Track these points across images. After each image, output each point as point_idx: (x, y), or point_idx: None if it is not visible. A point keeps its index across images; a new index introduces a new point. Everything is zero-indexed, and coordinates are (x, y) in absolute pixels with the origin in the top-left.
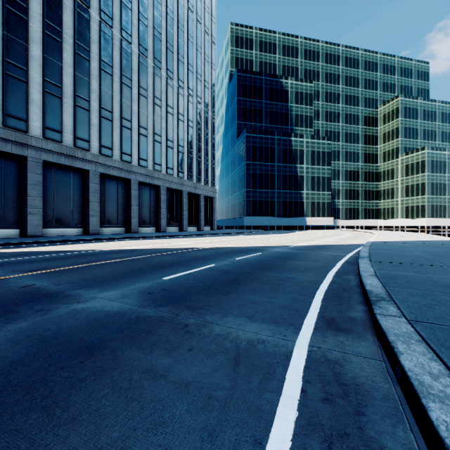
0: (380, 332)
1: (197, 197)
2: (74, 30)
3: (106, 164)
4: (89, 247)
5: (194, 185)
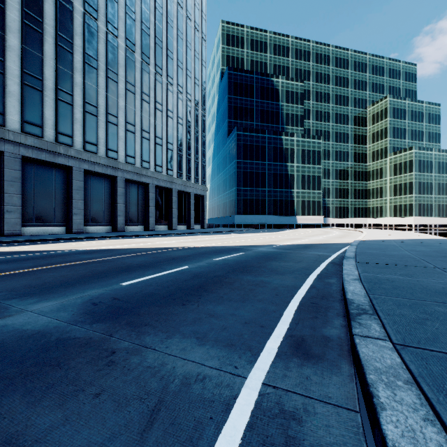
0: (357, 363)
1: (187, 196)
2: (56, 21)
3: (91, 160)
4: (64, 246)
5: (184, 183)
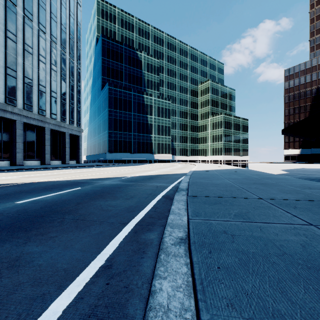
0: None
1: (62, 135)
2: None
3: None
4: None
5: (58, 123)
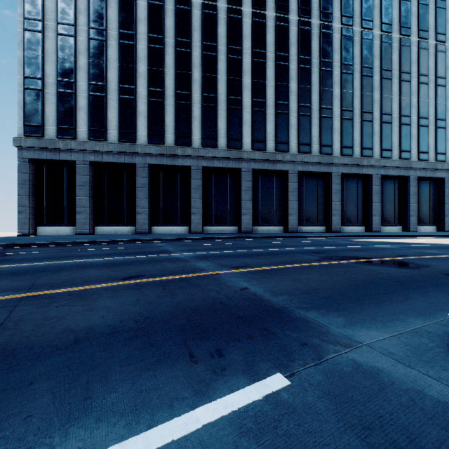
0: None
1: None
2: (361, 57)
3: (386, 165)
4: (426, 241)
5: None
